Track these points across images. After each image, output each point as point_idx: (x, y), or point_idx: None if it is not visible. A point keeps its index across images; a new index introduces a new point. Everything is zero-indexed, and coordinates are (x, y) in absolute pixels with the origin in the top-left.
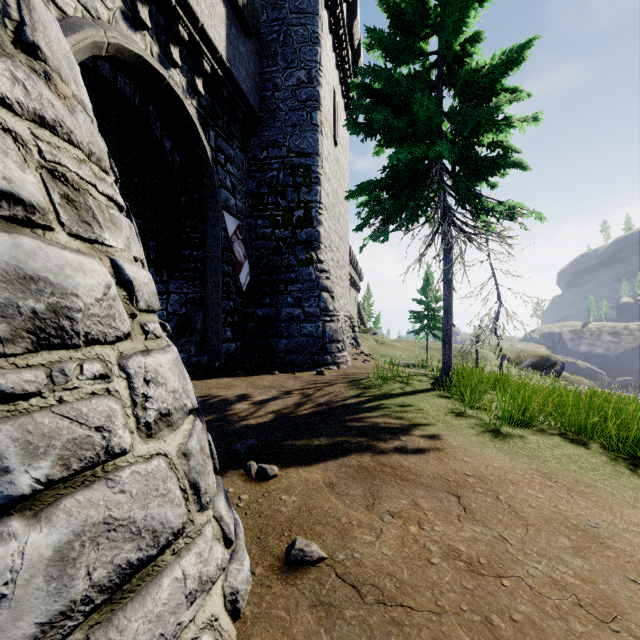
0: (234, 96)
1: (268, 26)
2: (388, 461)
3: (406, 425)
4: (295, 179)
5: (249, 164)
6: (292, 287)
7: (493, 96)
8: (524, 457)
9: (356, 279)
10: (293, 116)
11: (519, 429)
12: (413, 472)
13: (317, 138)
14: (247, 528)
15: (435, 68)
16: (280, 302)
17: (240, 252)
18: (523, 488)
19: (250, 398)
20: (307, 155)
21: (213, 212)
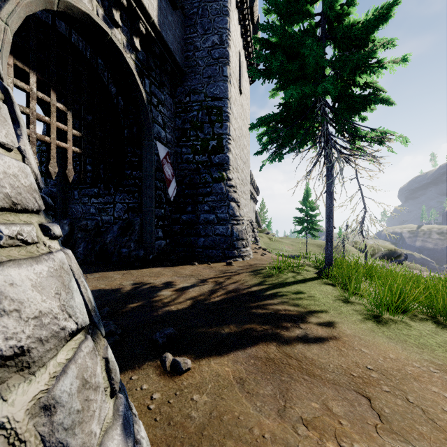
0: (164, 53)
1: (190, 3)
2: (292, 352)
3: (303, 312)
4: (210, 117)
5: (176, 107)
6: (208, 198)
7: (366, 46)
8: (413, 346)
9: (254, 194)
10: (209, 70)
11: (398, 315)
12: (317, 365)
13: (227, 86)
14: (154, 442)
15: (319, 27)
16: (199, 210)
17: (169, 172)
18: (427, 385)
19: (173, 285)
20: (219, 99)
21: (148, 141)
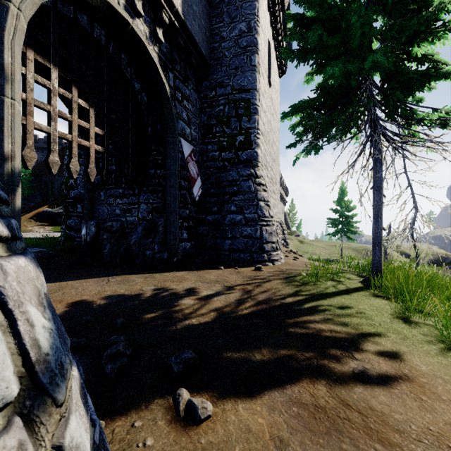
0: (188, 45)
1: None
2: (351, 398)
3: (354, 335)
4: (237, 111)
5: (201, 102)
6: (235, 198)
7: (426, 9)
8: None
9: (283, 195)
10: (236, 60)
11: None
12: (392, 425)
13: (255, 76)
14: None
15: None
16: (225, 210)
17: (194, 170)
18: None
19: (197, 292)
20: (247, 91)
21: (171, 138)
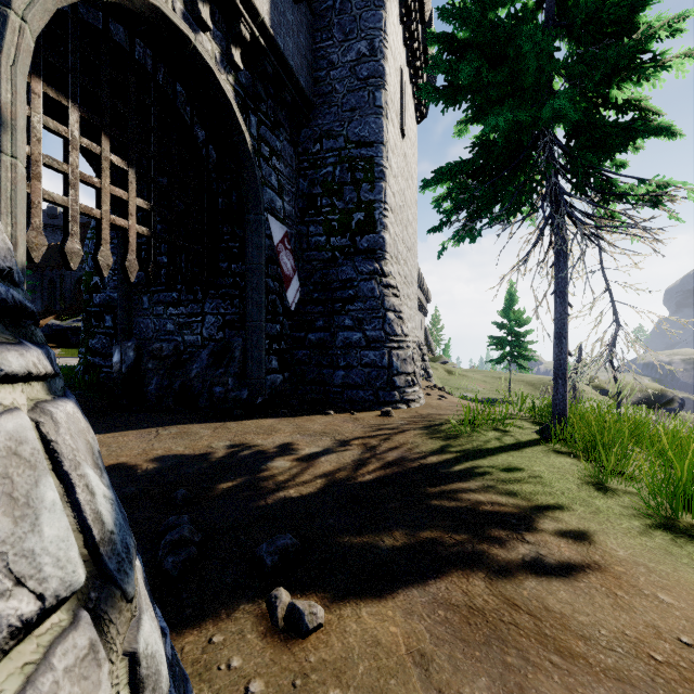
0: (280, 73)
1: None
2: (519, 596)
3: (526, 508)
4: (354, 175)
5: (299, 160)
6: (351, 306)
7: (630, 33)
8: None
9: (423, 301)
10: (352, 98)
11: None
12: (575, 630)
13: (381, 123)
14: None
15: (541, 9)
16: (336, 325)
17: (288, 264)
18: None
19: (294, 450)
20: (369, 144)
21: (254, 214)
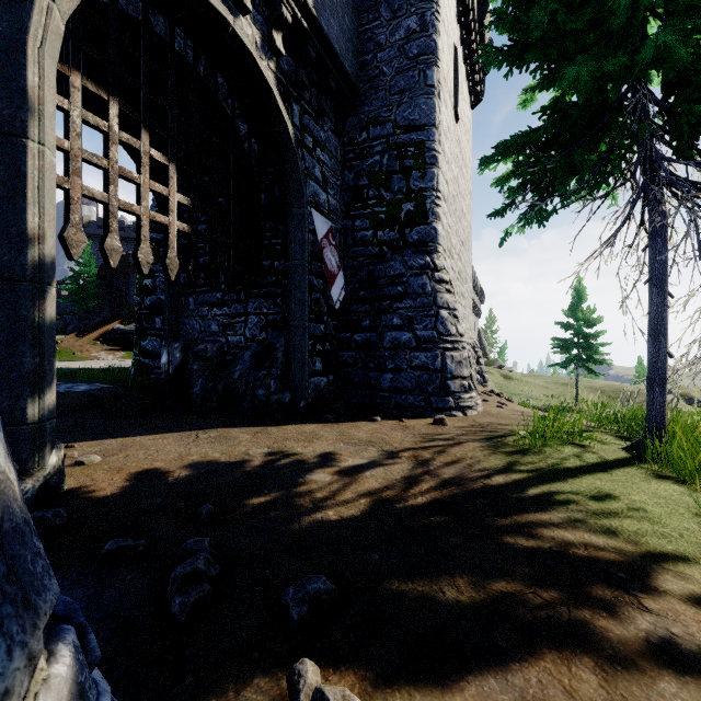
0: (324, 58)
1: None
2: None
3: (634, 556)
4: (403, 162)
5: (345, 151)
6: (399, 304)
7: None
8: None
9: (476, 301)
10: (401, 80)
11: None
12: None
13: (433, 103)
14: None
15: None
16: (383, 324)
17: (332, 261)
18: None
19: (336, 461)
20: (419, 128)
21: (297, 208)
